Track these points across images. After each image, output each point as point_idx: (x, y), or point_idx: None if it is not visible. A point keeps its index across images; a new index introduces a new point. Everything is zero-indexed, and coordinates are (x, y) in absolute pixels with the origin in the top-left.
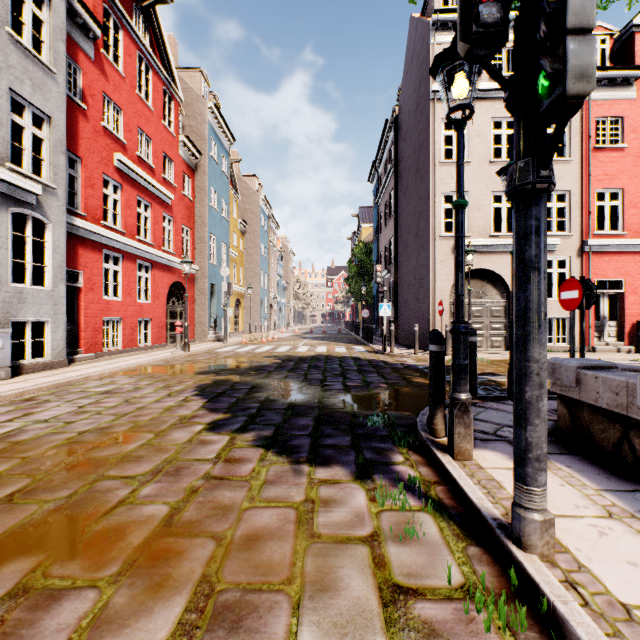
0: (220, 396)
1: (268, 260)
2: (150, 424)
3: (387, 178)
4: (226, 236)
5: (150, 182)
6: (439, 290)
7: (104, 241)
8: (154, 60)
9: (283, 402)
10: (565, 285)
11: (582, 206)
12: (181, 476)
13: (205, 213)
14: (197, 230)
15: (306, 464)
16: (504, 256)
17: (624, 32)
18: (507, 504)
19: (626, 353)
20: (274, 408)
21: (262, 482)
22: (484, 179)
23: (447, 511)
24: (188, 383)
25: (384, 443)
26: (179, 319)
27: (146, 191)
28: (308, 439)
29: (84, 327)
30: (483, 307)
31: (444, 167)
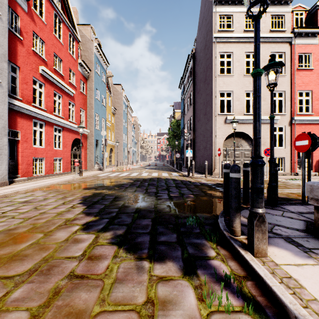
0: (95, 204)
1: (127, 128)
2: (44, 225)
3: (189, 85)
4: (104, 115)
5: (61, 83)
6: (217, 143)
7: (33, 114)
8: (64, 17)
9: (133, 207)
10: (299, 137)
11: (291, 99)
12: (50, 275)
13: (93, 102)
14: (88, 111)
15: (147, 260)
16: (251, 125)
17: (312, 9)
18: (316, 308)
19: (314, 176)
20: (127, 212)
21: (113, 280)
22: (241, 84)
23: (264, 312)
24: (77, 195)
25: (199, 239)
26: (78, 158)
27: (59, 88)
28: (148, 236)
29: (21, 162)
30: (240, 152)
31: (220, 78)
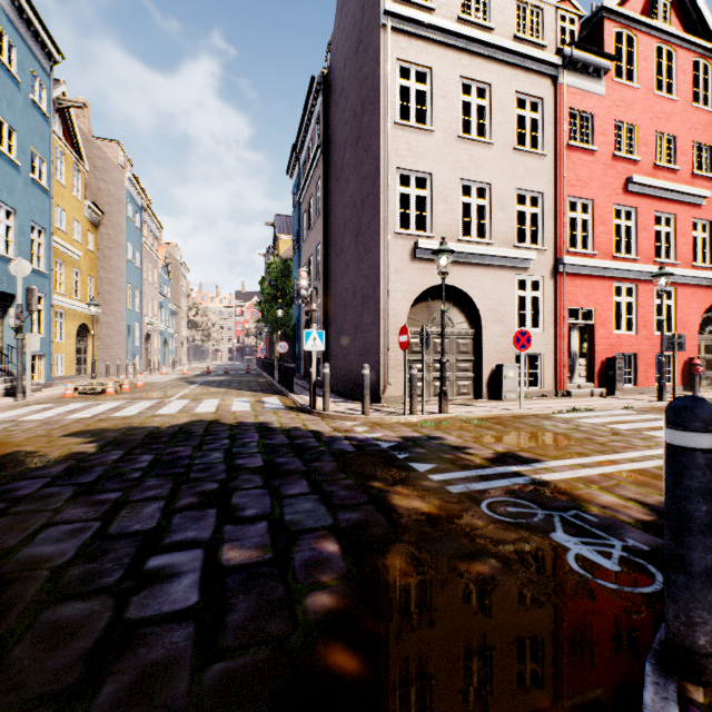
0: None
1: (142, 270)
2: None
3: (313, 162)
4: (43, 214)
5: None
6: (393, 313)
7: None
8: None
9: None
10: None
11: (556, 215)
12: None
13: None
14: None
15: None
16: (474, 270)
17: (593, 15)
18: None
19: (601, 397)
20: None
21: None
22: (451, 159)
23: None
24: None
25: None
26: None
27: None
28: None
29: None
30: (448, 339)
31: (400, 131)
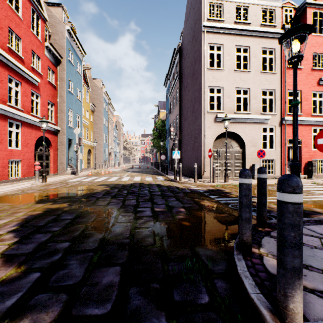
0: (36, 232)
1: (108, 128)
2: None
3: (175, 82)
4: (80, 111)
5: (19, 67)
6: (207, 143)
7: None
8: None
9: (96, 238)
10: (322, 133)
11: (281, 98)
12: None
13: (64, 94)
14: (59, 105)
15: None
16: (242, 125)
17: (301, 7)
18: None
19: (304, 179)
20: (83, 250)
21: None
22: (231, 80)
23: None
24: (19, 214)
25: None
26: (45, 160)
27: (16, 73)
28: None
29: None
30: (230, 153)
31: (209, 71)
